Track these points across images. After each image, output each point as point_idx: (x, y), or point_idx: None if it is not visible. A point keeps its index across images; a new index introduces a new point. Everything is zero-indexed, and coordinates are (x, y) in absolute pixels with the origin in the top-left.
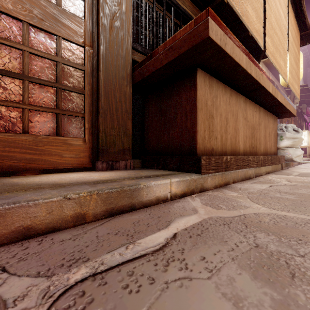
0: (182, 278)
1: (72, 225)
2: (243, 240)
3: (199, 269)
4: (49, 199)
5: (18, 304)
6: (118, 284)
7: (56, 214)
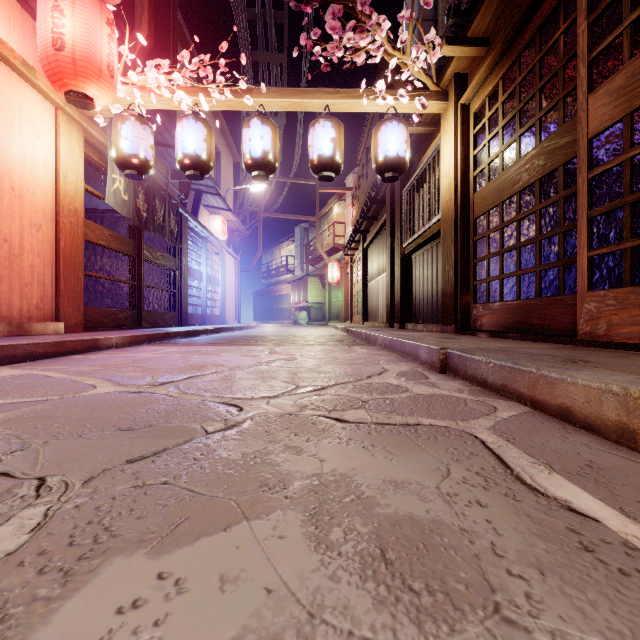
0: (449, 473)
1: (615, 439)
2: (543, 613)
3: (457, 489)
4: (587, 382)
5: (463, 422)
6: (462, 447)
7: (595, 408)
